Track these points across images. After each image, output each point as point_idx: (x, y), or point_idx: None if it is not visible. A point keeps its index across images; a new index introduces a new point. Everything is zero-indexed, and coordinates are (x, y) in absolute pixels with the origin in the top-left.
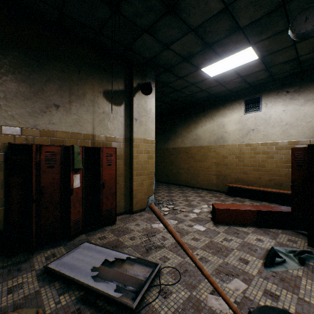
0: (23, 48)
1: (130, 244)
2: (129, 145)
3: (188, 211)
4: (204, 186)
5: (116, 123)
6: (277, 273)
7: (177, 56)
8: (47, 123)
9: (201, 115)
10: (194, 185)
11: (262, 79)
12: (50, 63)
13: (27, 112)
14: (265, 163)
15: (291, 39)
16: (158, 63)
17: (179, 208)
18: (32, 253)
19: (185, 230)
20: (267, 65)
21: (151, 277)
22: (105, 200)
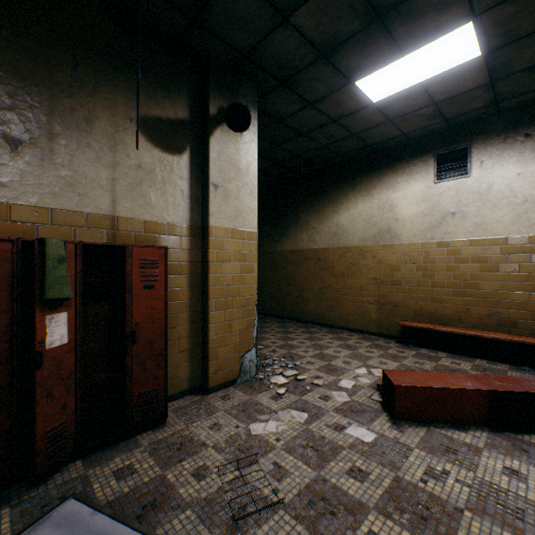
0: None
1: (192, 494)
2: (201, 243)
3: (329, 384)
4: (354, 325)
5: (169, 192)
6: None
7: (306, 45)
8: None
9: (347, 186)
10: (333, 323)
11: (475, 109)
12: None
13: None
14: (479, 281)
15: None
16: (263, 65)
17: (308, 376)
18: None
19: (328, 443)
20: (495, 74)
21: None
22: (138, 372)
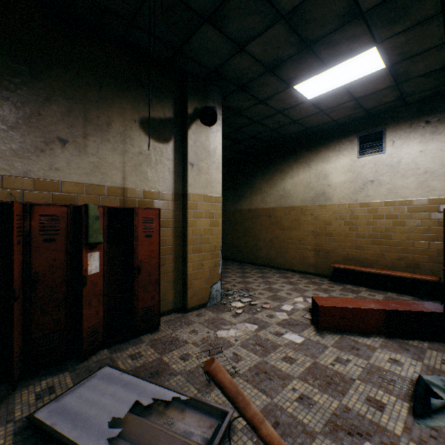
0: (4, 44)
1: (180, 368)
2: (182, 205)
3: (274, 307)
4: (296, 267)
5: (160, 170)
6: (440, 430)
7: (256, 64)
8: (47, 169)
9: (291, 159)
10: (280, 265)
11: (387, 102)
12: (52, 71)
13: (11, 150)
14: (391, 233)
15: (442, 34)
16: (226, 77)
17: (259, 302)
18: (12, 389)
19: (270, 343)
20: (398, 79)
21: (216, 442)
22: (141, 293)
